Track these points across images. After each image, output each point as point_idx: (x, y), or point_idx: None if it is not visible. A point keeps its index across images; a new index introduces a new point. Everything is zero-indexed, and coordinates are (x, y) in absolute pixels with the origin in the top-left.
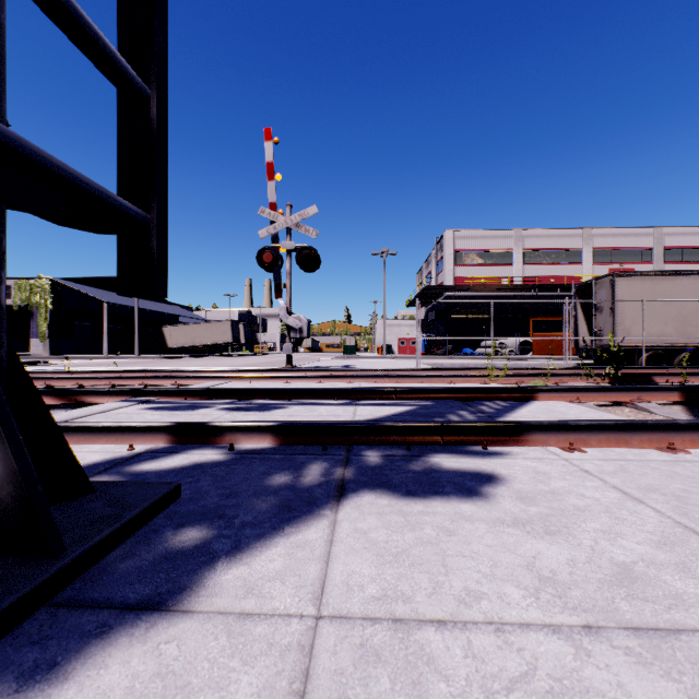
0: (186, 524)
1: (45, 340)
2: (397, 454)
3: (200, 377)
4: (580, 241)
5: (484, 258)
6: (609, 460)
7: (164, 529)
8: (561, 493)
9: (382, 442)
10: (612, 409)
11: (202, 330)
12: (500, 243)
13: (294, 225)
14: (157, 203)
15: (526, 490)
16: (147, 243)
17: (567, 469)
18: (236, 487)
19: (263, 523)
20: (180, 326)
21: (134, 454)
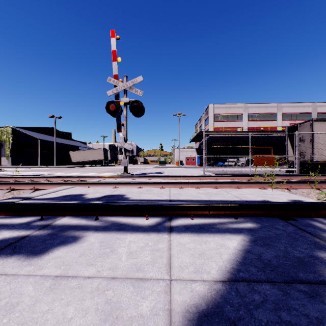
0: None
1: (8, 158)
2: None
3: (53, 183)
4: (276, 109)
5: (228, 117)
6: None
7: None
8: None
9: None
10: None
11: (89, 153)
12: (236, 110)
13: (128, 88)
14: None
15: None
16: None
17: None
18: None
19: None
20: (78, 151)
21: None
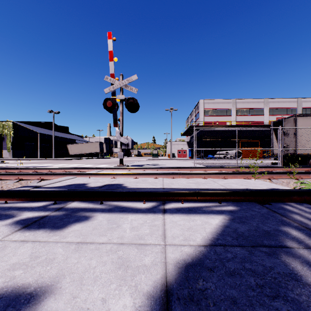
0: None
1: (10, 151)
2: None
3: (57, 174)
4: (263, 105)
5: (218, 112)
6: None
7: None
8: None
9: None
10: None
11: (85, 146)
12: (225, 105)
13: (124, 86)
14: None
15: None
16: None
17: None
18: None
19: None
20: (75, 144)
21: None
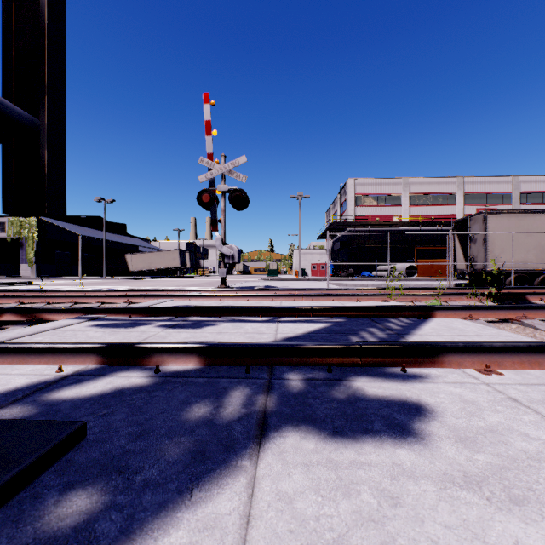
0: (76, 484)
1: (32, 265)
2: (318, 378)
3: (148, 296)
4: (454, 187)
5: (378, 200)
6: (531, 385)
7: (47, 493)
8: (502, 431)
9: (303, 363)
10: (500, 325)
11: (156, 257)
12: (391, 188)
13: (227, 172)
14: (48, 106)
15: (463, 428)
16: (38, 152)
17: (493, 396)
18: (150, 423)
19: (169, 482)
20: (139, 254)
21: (60, 378)
